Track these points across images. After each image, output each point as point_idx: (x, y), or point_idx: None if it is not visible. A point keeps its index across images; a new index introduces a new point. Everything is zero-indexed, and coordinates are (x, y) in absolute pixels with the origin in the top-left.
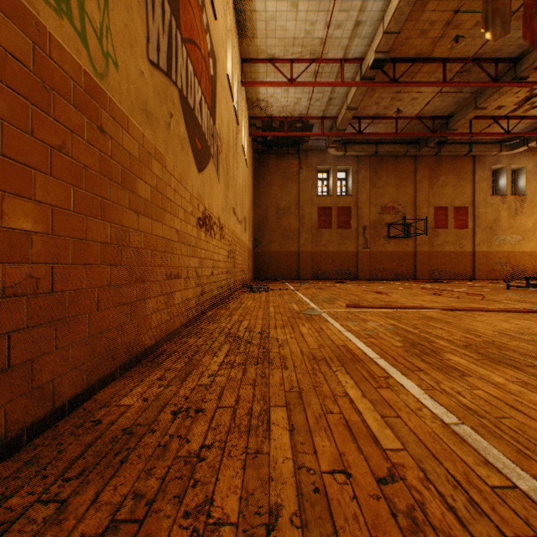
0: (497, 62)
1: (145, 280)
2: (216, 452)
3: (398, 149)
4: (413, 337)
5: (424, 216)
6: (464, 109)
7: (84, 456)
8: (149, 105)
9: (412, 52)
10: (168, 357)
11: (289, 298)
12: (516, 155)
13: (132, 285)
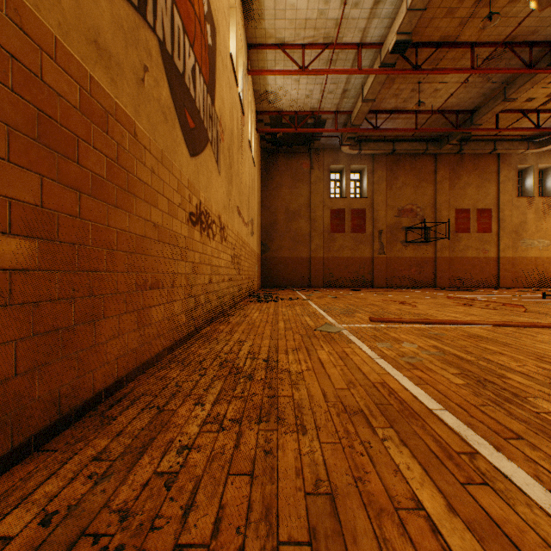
0: (531, 46)
1: (95, 293)
2: None
3: (417, 147)
4: (472, 368)
5: (444, 219)
6: (491, 101)
7: None
8: (104, 38)
9: (437, 35)
10: (129, 405)
11: (301, 309)
12: (544, 153)
13: (67, 301)
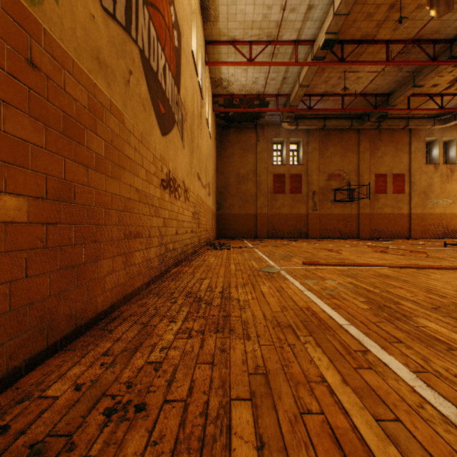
0: (434, 43)
1: (97, 240)
2: None
3: (344, 124)
4: (376, 298)
5: (366, 182)
6: (403, 87)
7: None
8: (103, 54)
9: (358, 34)
10: (122, 322)
11: (249, 255)
12: (447, 129)
13: (80, 246)
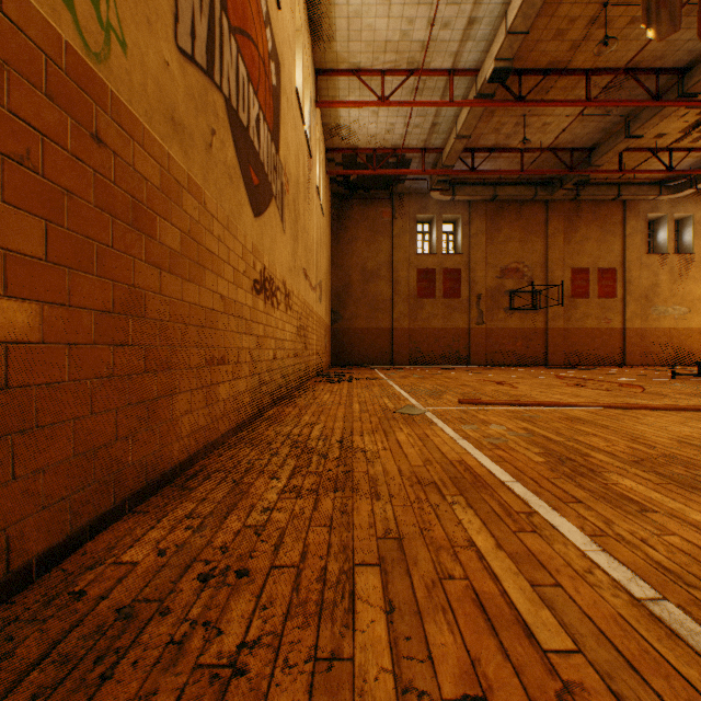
0: (658, 74)
1: (172, 367)
2: (264, 656)
3: (524, 192)
4: (557, 448)
5: (557, 280)
6: (612, 138)
7: (42, 666)
8: (179, 113)
9: (544, 60)
10: (205, 479)
11: (380, 390)
12: (680, 200)
13: (151, 375)
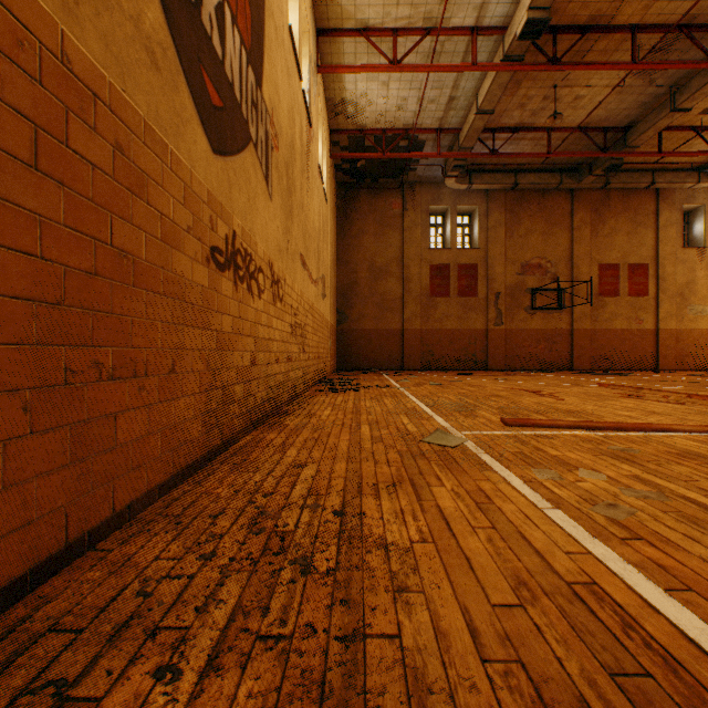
0: None
1: None
2: None
3: (548, 180)
4: None
5: (584, 277)
6: (654, 113)
7: None
8: None
9: (584, 14)
10: None
11: (394, 403)
12: None
13: None
